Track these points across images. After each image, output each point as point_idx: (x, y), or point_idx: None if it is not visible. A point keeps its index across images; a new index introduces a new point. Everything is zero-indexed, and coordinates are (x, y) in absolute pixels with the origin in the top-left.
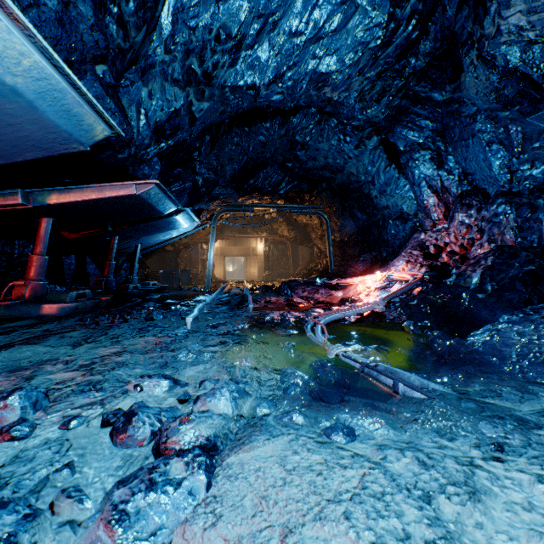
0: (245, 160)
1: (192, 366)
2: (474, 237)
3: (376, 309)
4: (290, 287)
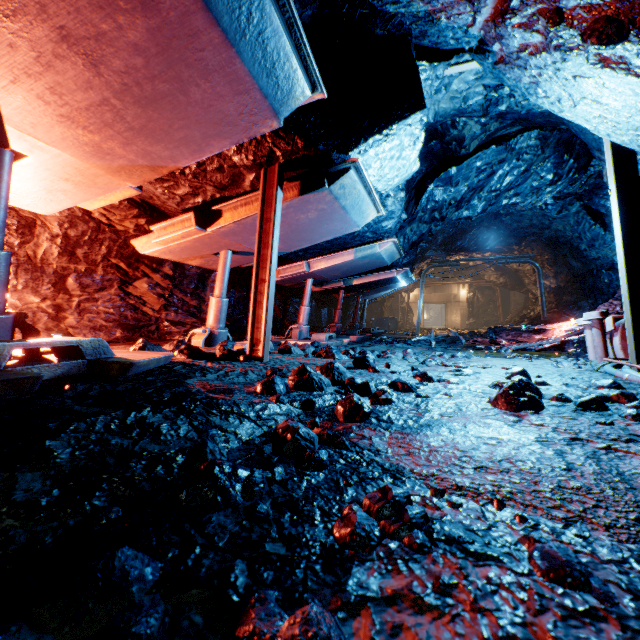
0: (454, 230)
1: (447, 353)
2: None
3: (555, 343)
4: (494, 332)
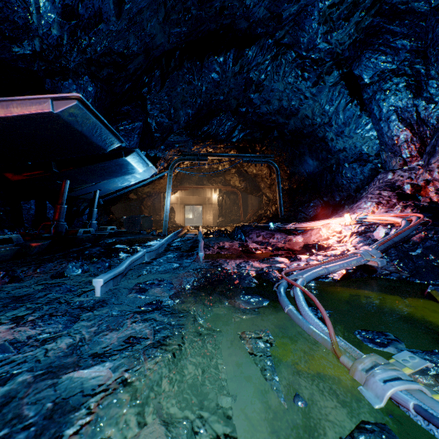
0: (198, 103)
1: None
2: None
3: (370, 262)
4: (244, 232)
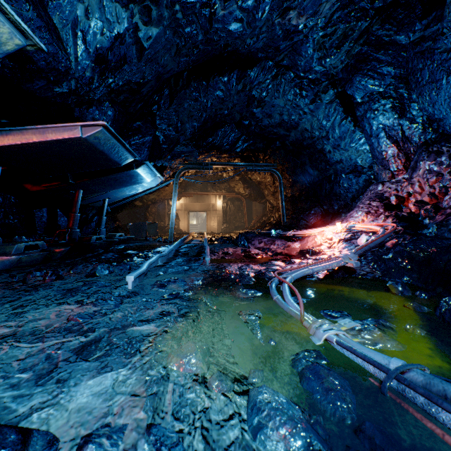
0: (203, 117)
1: (93, 378)
2: (448, 185)
3: (348, 264)
4: (247, 238)
